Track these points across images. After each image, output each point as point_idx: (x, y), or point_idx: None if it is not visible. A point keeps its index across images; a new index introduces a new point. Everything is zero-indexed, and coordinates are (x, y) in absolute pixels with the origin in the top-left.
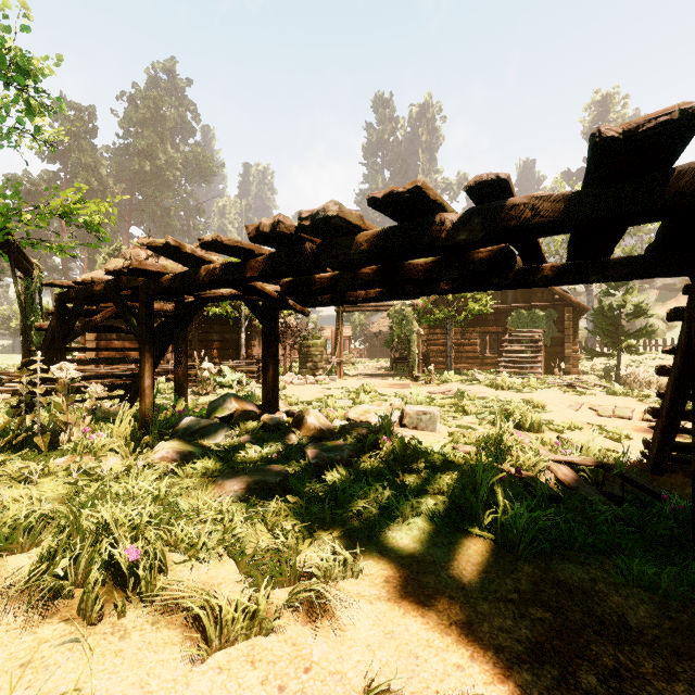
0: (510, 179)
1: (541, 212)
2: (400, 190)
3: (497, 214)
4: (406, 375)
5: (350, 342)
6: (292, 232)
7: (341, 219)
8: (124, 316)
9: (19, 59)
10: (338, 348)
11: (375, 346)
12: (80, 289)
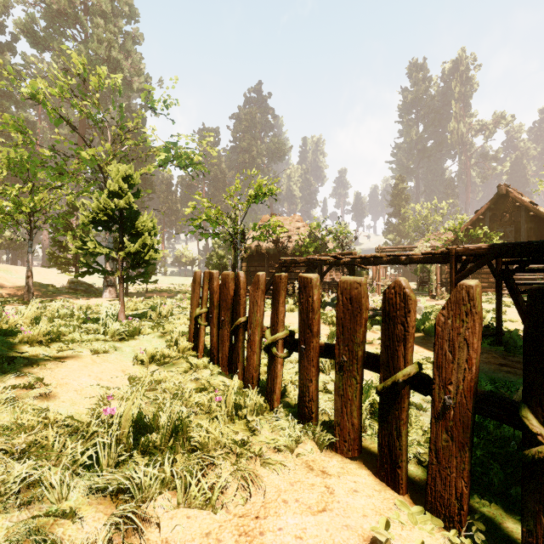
0: (412, 254)
1: (418, 260)
2: (392, 254)
3: (411, 259)
4: (428, 294)
5: (386, 270)
6: (369, 257)
7: (380, 257)
8: (311, 271)
9: (271, 188)
10: (377, 275)
11: (407, 273)
12: (292, 261)
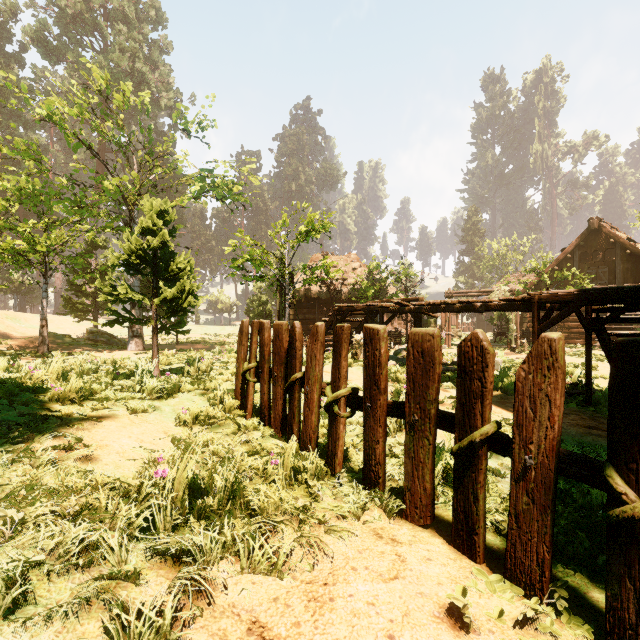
0: (489, 300)
1: (495, 307)
2: (465, 301)
3: (487, 306)
4: (506, 346)
5: (457, 318)
6: (438, 304)
7: (451, 303)
8: (371, 319)
9: (324, 224)
10: (446, 324)
11: (482, 321)
12: (349, 308)
